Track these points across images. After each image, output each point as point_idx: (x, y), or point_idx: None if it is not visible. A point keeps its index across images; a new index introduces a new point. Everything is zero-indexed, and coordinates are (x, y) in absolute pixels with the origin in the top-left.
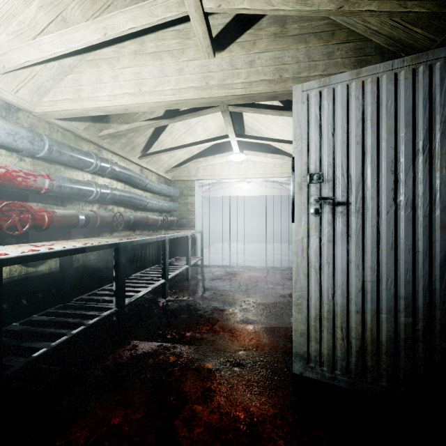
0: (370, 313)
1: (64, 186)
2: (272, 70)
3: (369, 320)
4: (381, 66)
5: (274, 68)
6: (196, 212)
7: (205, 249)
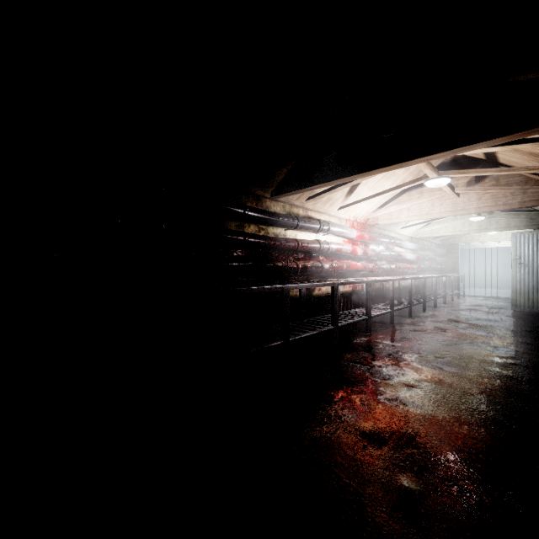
0: (535, 292)
1: (422, 258)
2: (505, 224)
3: (535, 294)
4: (538, 231)
5: (506, 223)
6: (459, 263)
7: None
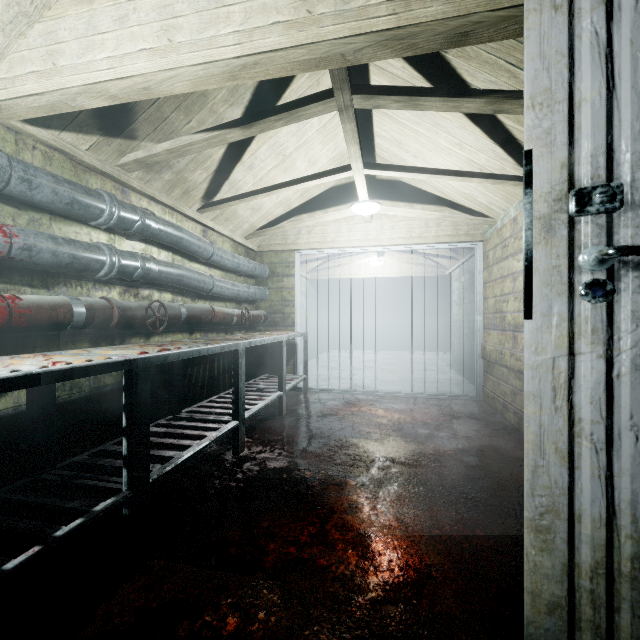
0: None
1: (38, 249)
2: None
3: None
4: None
5: None
6: (297, 302)
7: (312, 361)
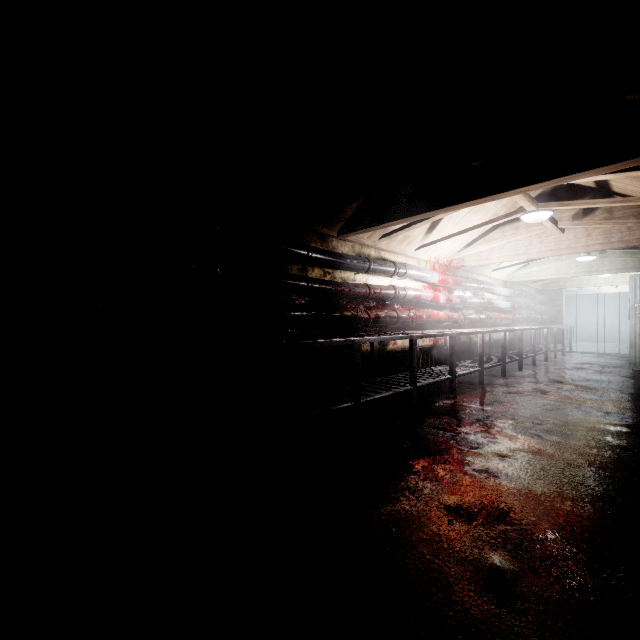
0: None
1: (518, 306)
2: (621, 265)
3: None
4: None
5: (622, 264)
6: (564, 312)
7: None
